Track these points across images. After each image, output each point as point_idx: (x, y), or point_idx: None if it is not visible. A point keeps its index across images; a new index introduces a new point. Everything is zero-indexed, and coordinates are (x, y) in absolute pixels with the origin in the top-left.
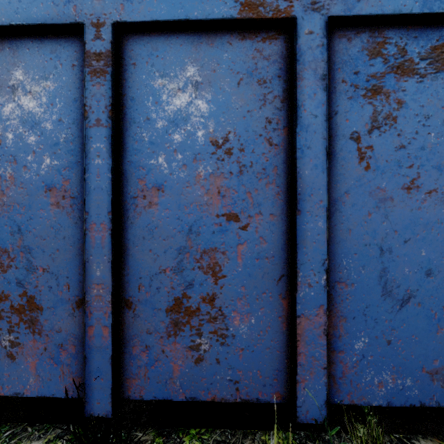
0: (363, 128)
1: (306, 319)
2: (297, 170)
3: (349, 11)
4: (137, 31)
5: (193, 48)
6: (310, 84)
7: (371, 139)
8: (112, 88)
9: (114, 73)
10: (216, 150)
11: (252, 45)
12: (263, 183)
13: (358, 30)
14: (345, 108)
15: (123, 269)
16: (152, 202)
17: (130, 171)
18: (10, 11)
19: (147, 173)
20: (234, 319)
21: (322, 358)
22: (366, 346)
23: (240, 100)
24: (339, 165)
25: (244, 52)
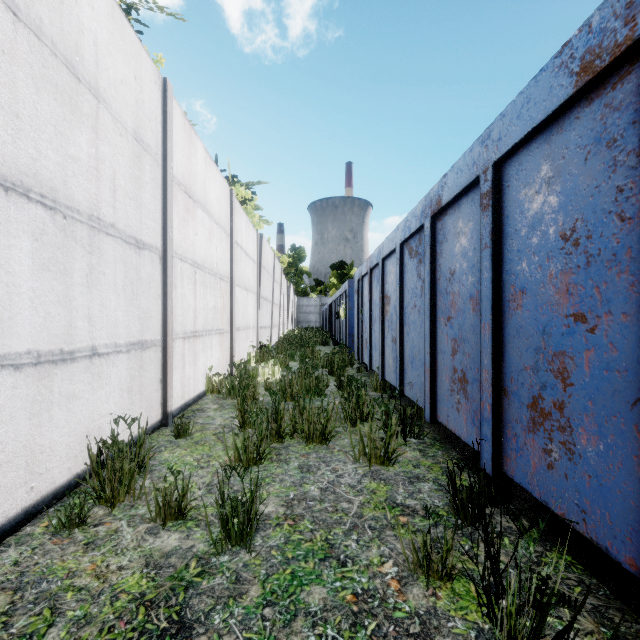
0: None
1: None
2: None
3: None
4: (509, 157)
5: (546, 145)
6: None
7: None
8: (492, 216)
9: (494, 203)
10: (564, 244)
11: (600, 103)
12: (613, 273)
13: None
14: None
15: (502, 362)
16: (519, 305)
17: (506, 278)
18: (454, 187)
19: (515, 278)
20: (581, 436)
21: None
22: None
23: (587, 178)
24: None
25: (591, 118)
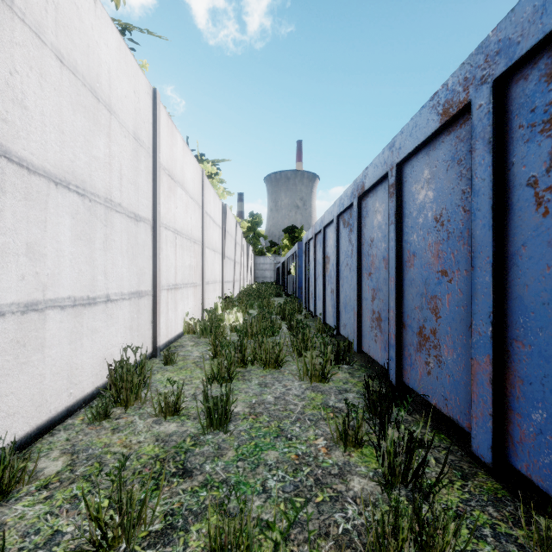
0: (540, 169)
1: (477, 363)
2: (471, 231)
3: (510, 61)
4: (406, 161)
5: (427, 156)
6: (480, 152)
7: (549, 178)
8: (395, 201)
9: (397, 192)
10: (436, 224)
11: (454, 135)
12: (460, 244)
13: (535, 61)
14: (521, 155)
15: (402, 304)
16: (412, 264)
17: (405, 246)
18: (372, 178)
19: (410, 246)
20: (445, 351)
21: (488, 404)
22: (544, 422)
23: (448, 182)
24: (516, 217)
25: (450, 143)
